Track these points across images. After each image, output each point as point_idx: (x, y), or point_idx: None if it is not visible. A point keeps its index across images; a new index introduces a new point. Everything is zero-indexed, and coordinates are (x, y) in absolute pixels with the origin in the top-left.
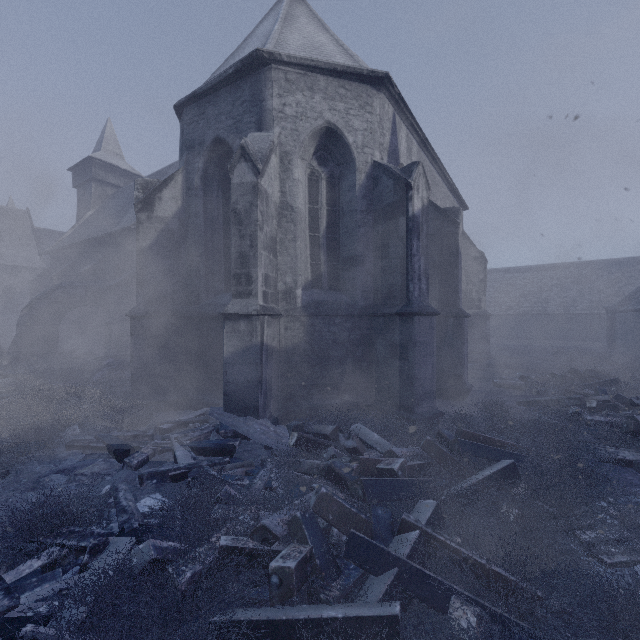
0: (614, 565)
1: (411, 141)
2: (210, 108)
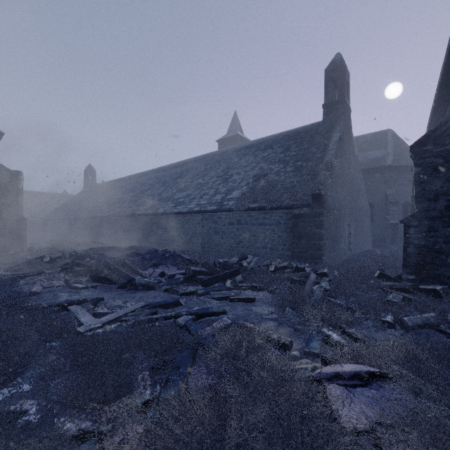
0: None
1: None
2: None
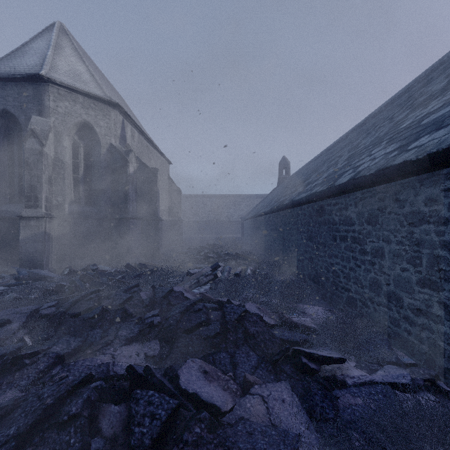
0: (172, 283)
1: (134, 131)
2: None
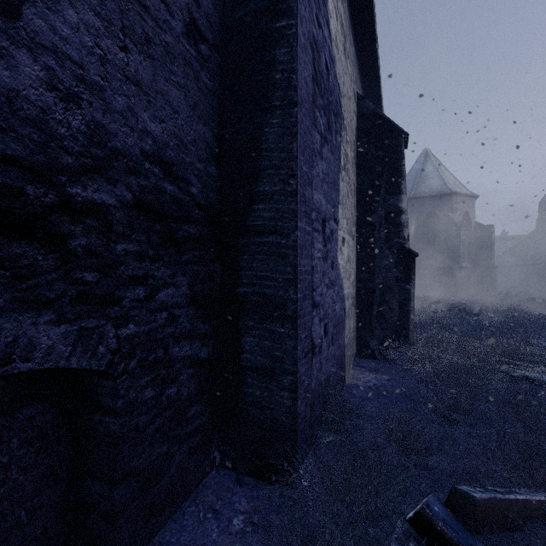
0: None
1: None
2: (429, 202)
